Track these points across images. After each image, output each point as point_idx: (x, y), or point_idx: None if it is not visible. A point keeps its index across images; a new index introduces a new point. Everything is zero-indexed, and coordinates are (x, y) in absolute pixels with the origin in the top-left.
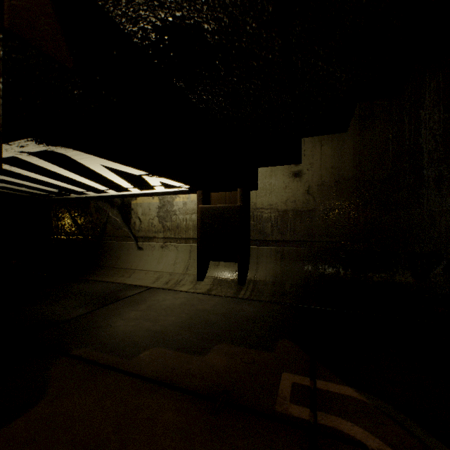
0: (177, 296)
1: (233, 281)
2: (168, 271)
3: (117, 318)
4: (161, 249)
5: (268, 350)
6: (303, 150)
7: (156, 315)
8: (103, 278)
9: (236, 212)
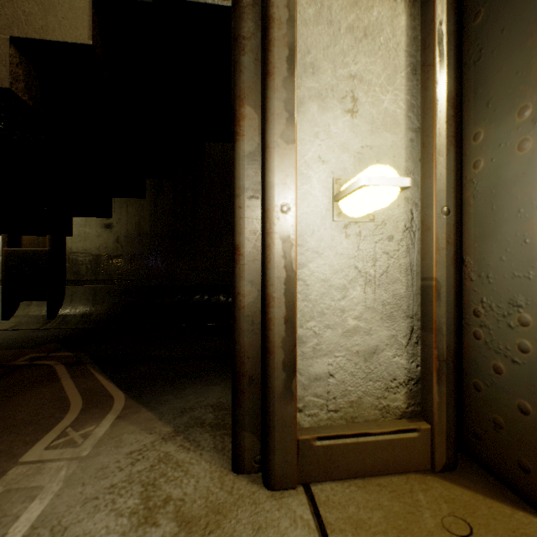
0: None
1: (43, 317)
2: None
3: None
4: None
5: (32, 348)
6: (114, 207)
7: None
8: None
9: (45, 256)
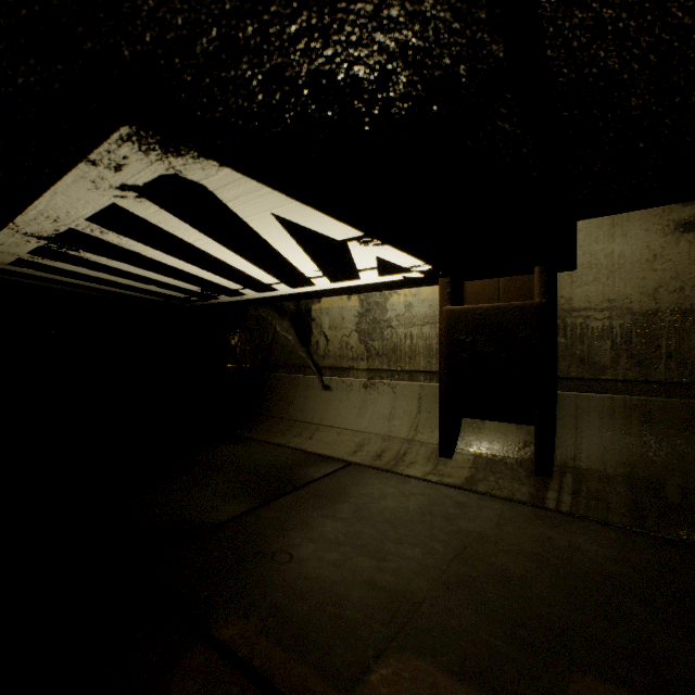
0: (406, 489)
1: (520, 465)
2: (378, 431)
3: (301, 534)
4: (363, 391)
5: None
6: None
7: (377, 537)
8: (267, 436)
9: (531, 318)
